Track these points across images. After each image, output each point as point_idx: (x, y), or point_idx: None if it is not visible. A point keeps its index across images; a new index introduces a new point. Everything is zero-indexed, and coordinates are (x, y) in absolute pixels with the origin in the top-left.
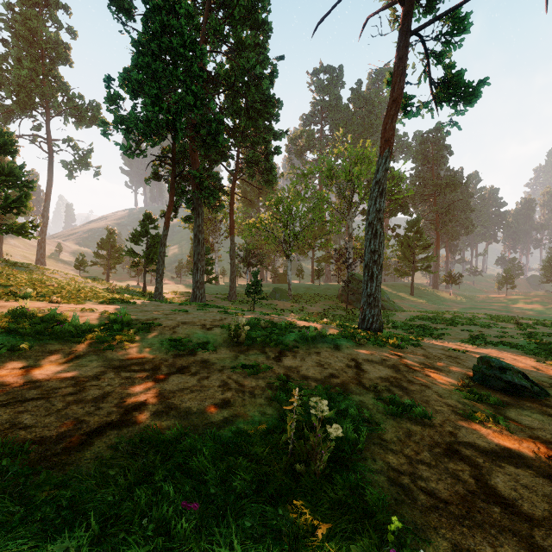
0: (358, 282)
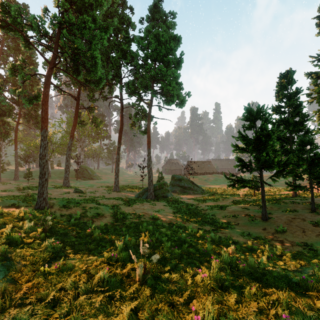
0: (83, 169)
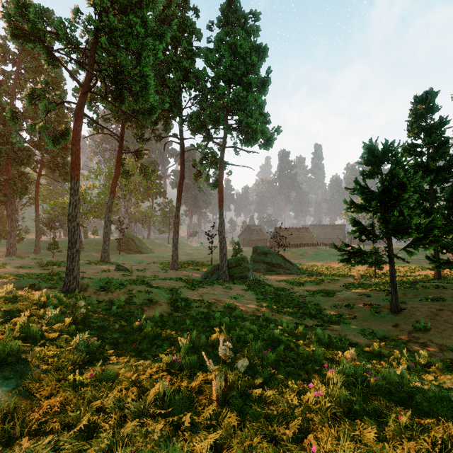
0: (128, 238)
